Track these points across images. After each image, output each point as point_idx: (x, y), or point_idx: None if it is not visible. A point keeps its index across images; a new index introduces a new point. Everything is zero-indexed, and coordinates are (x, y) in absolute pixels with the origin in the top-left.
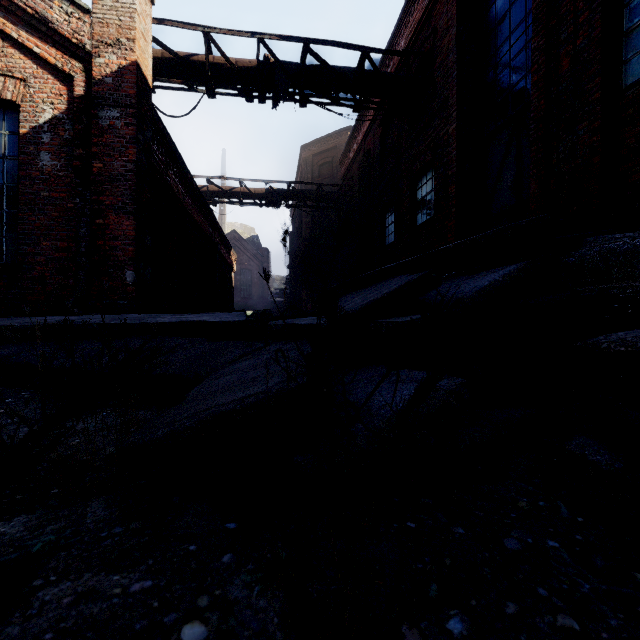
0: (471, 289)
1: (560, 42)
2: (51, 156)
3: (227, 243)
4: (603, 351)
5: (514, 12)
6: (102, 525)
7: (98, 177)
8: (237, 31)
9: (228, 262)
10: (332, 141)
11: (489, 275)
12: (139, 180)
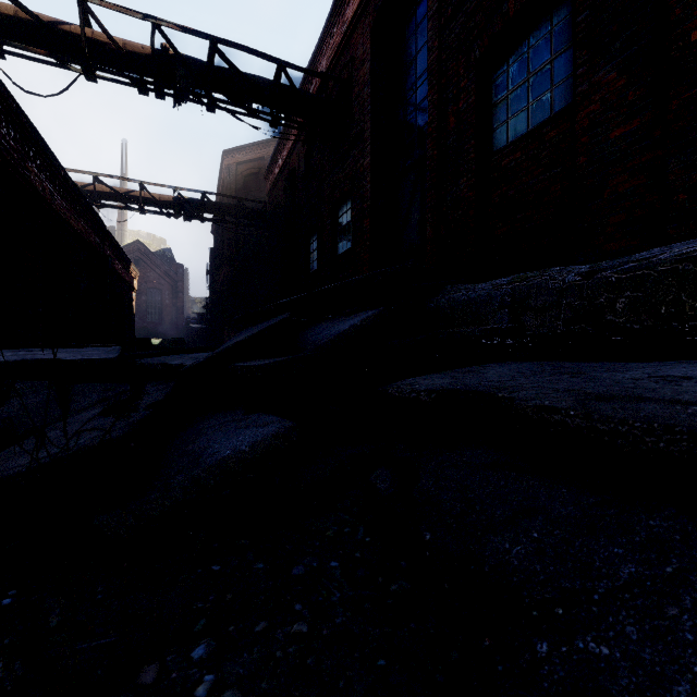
0: (335, 332)
1: (448, 101)
2: None
3: (124, 257)
4: (389, 396)
5: (419, 61)
6: None
7: None
8: (124, 8)
9: (126, 280)
10: (259, 151)
11: (355, 318)
12: None
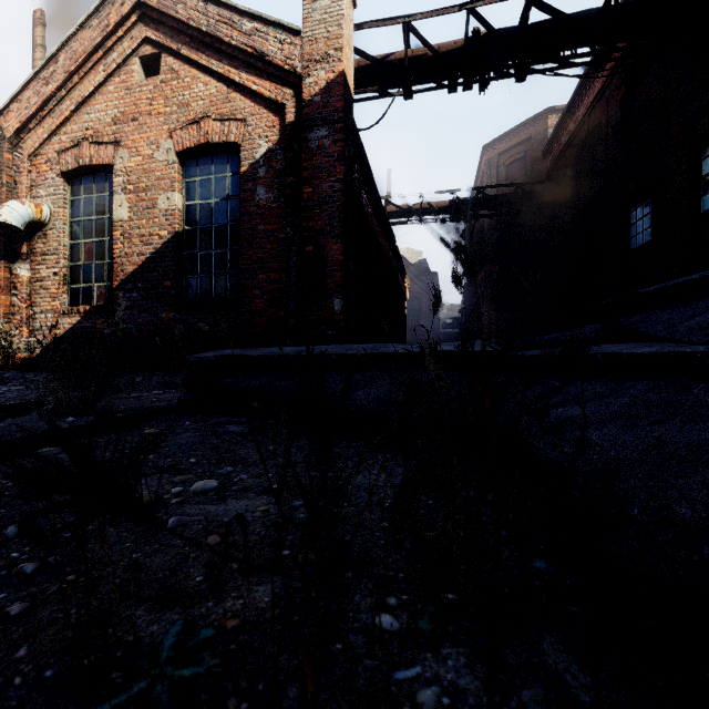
0: None
1: None
2: (266, 189)
3: (402, 268)
4: None
5: None
6: None
7: (308, 203)
8: (442, 9)
9: (402, 290)
10: (525, 131)
11: None
12: (345, 200)
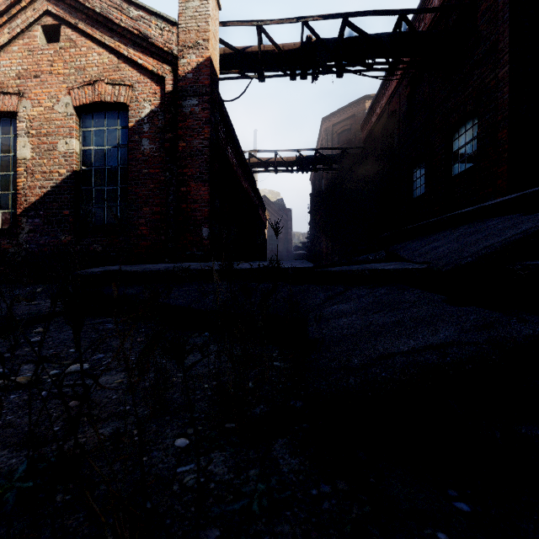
0: None
1: None
2: (149, 141)
3: (263, 205)
4: None
5: None
6: (302, 478)
7: (182, 154)
8: (285, 19)
9: (263, 221)
10: (350, 110)
11: None
12: (211, 154)
